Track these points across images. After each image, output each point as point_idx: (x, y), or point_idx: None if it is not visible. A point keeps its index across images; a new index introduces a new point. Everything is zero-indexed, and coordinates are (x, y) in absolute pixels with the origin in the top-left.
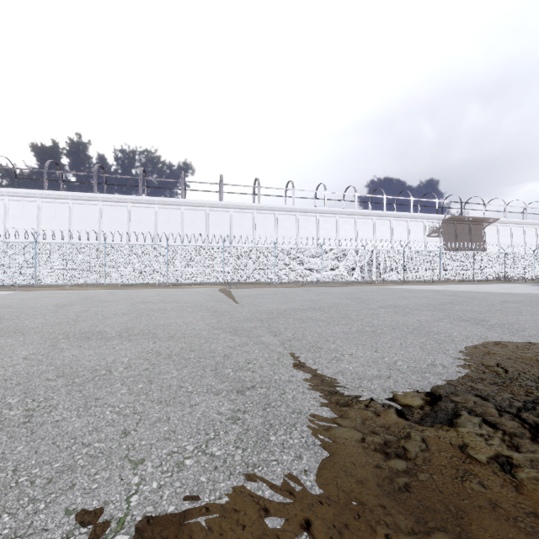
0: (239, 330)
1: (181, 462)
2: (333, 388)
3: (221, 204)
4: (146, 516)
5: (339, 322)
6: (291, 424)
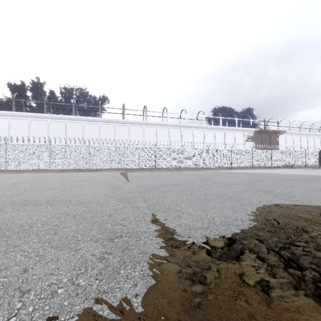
0: (124, 198)
1: (55, 291)
2: (172, 236)
3: (123, 121)
4: None
5: (187, 192)
6: (137, 261)
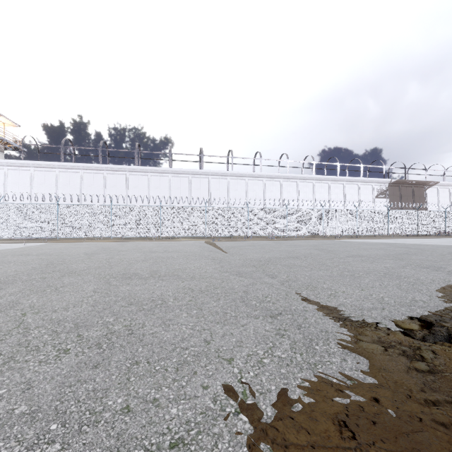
0: (242, 273)
1: (260, 361)
2: (342, 316)
3: (201, 171)
4: (259, 391)
5: (320, 268)
6: (325, 339)
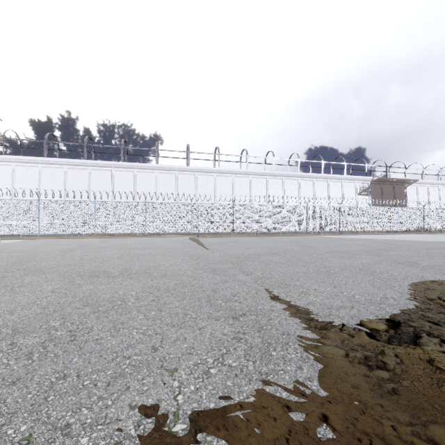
0: (217, 270)
1: (207, 371)
2: (309, 316)
3: (187, 168)
4: (194, 410)
5: (297, 264)
6: (285, 342)
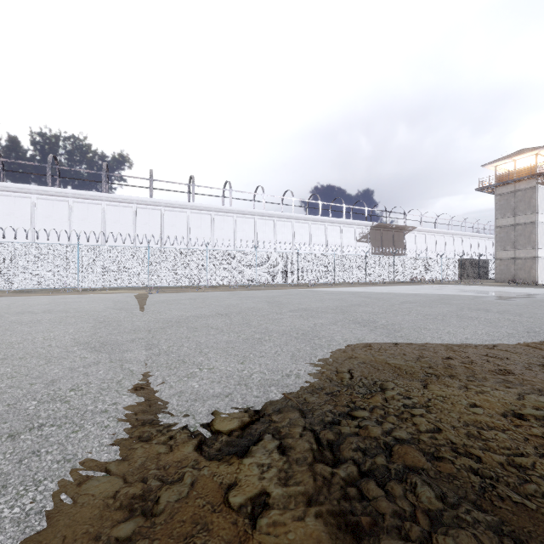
0: (108, 345)
1: None
2: (153, 416)
3: (150, 201)
4: None
5: (234, 329)
6: (38, 480)
